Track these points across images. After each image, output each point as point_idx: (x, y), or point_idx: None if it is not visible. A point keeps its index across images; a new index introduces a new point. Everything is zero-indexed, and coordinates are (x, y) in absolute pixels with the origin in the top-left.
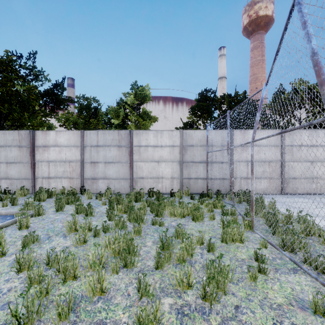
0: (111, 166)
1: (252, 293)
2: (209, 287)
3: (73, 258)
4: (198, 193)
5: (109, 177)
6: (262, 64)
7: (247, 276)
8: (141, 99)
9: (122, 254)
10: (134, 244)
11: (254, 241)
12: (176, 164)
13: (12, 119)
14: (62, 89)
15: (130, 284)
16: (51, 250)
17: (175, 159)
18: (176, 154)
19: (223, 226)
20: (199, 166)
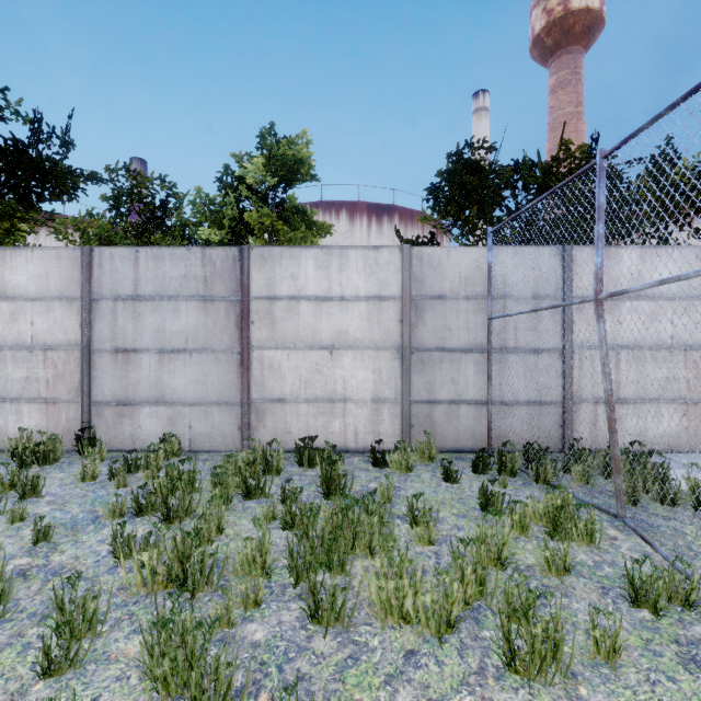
0: (180, 362)
1: None
2: None
3: None
4: (461, 450)
5: (175, 400)
6: (578, 124)
7: None
8: (285, 171)
9: None
10: None
11: None
12: (389, 357)
13: None
14: (64, 144)
15: None
16: None
17: (388, 339)
18: (389, 323)
19: None
20: (464, 364)
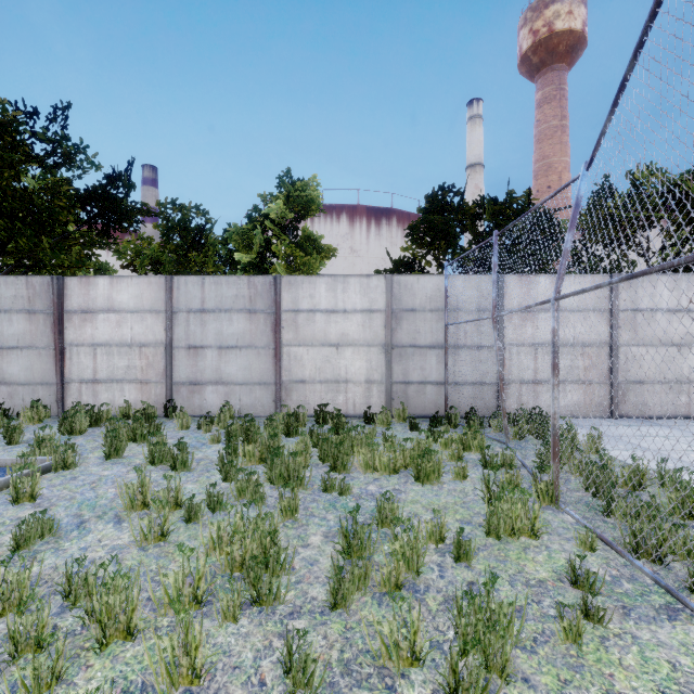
0: (233, 355)
1: (573, 678)
2: (467, 666)
3: (128, 584)
4: (427, 416)
5: (230, 381)
6: (562, 136)
7: (557, 630)
8: (300, 208)
9: (248, 572)
10: (281, 541)
11: (563, 534)
12: (377, 352)
13: (15, 252)
14: (127, 186)
15: (267, 652)
16: (81, 557)
17: (376, 339)
18: (377, 328)
19: (487, 496)
20: (429, 356)
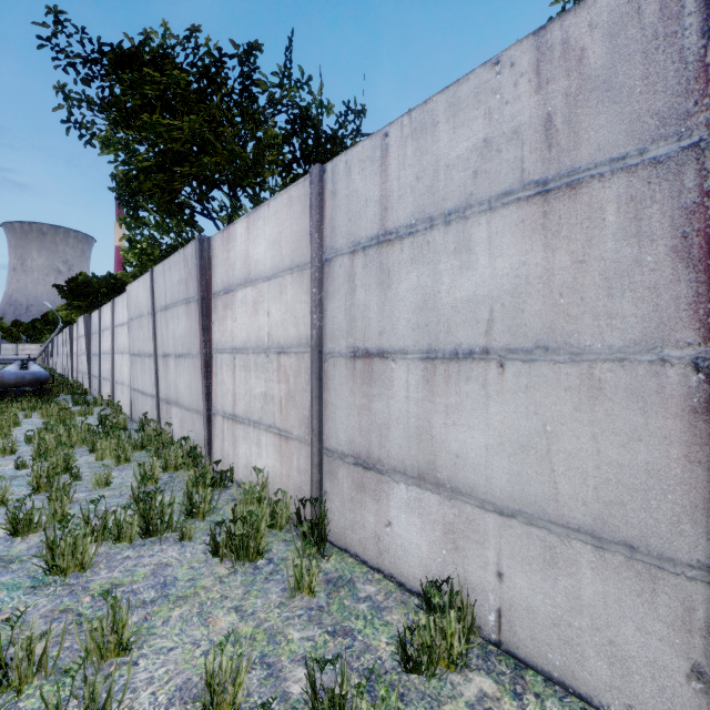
0: (472, 385)
1: None
2: None
3: None
4: None
5: (460, 484)
6: None
7: None
8: None
9: None
10: None
11: None
12: None
13: None
14: (357, 116)
15: None
16: None
17: None
18: None
19: None
20: None
